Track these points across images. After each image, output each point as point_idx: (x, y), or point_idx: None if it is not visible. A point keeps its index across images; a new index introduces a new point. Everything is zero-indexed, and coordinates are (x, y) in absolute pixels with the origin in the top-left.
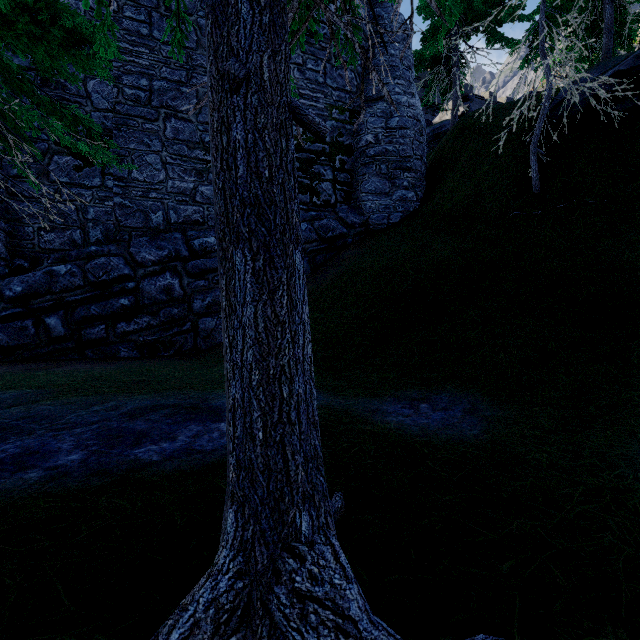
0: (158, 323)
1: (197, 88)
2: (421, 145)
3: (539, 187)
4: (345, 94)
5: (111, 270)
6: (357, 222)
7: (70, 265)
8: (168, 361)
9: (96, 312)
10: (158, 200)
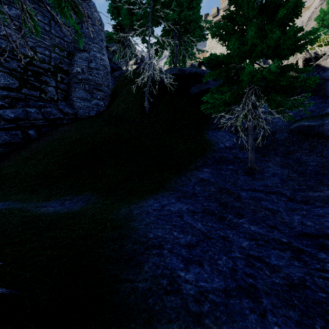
0: None
1: None
2: (107, 80)
3: (148, 111)
4: (64, 41)
5: None
6: (70, 112)
7: None
8: None
9: None
10: None
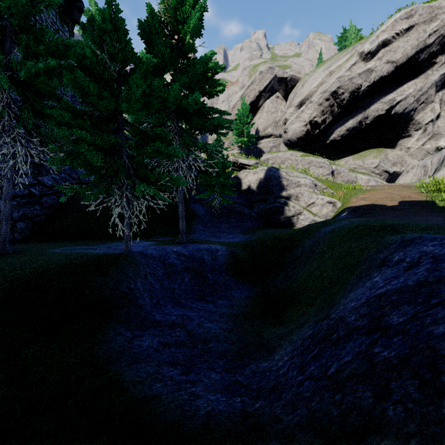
0: None
1: None
2: None
3: None
4: None
5: None
6: (76, 177)
7: None
8: (31, 243)
9: None
10: None
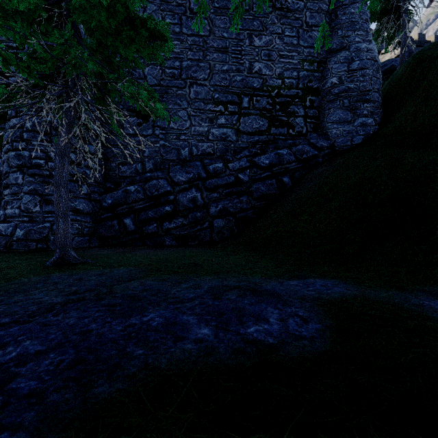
0: (188, 222)
1: (209, 62)
2: (378, 80)
3: None
4: (313, 50)
5: (159, 188)
6: (325, 145)
7: (136, 186)
8: (198, 249)
9: (151, 215)
10: (185, 140)
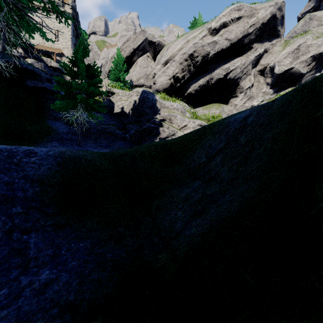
0: None
1: None
2: None
3: None
4: None
5: None
6: None
7: None
8: None
9: None
10: None
